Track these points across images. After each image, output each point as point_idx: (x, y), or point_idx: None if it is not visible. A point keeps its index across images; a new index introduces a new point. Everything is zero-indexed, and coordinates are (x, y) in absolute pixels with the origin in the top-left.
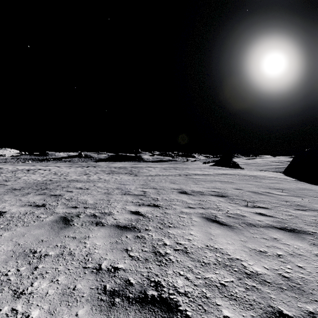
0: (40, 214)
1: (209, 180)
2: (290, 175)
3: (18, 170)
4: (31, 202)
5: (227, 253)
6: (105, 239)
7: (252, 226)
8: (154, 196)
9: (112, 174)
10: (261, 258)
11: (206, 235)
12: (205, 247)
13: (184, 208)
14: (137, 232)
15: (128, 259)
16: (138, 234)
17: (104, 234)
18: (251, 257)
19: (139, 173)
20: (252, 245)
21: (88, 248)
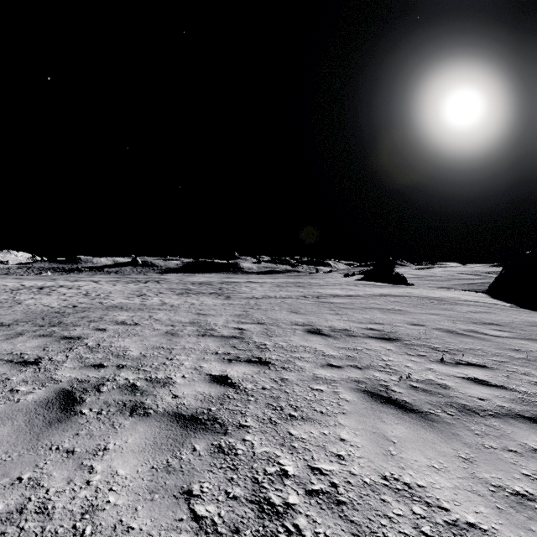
0: (20, 385)
1: (360, 306)
2: (500, 297)
3: (23, 288)
4: (15, 354)
5: (439, 504)
6: (141, 456)
7: (471, 413)
8: (259, 340)
9: (187, 294)
10: (528, 519)
11: (377, 443)
12: (382, 483)
13: (320, 369)
14: (220, 435)
15: (189, 530)
16: (221, 441)
17: (142, 441)
18: (503, 518)
19: (234, 294)
20: (490, 474)
21: (94, 489)
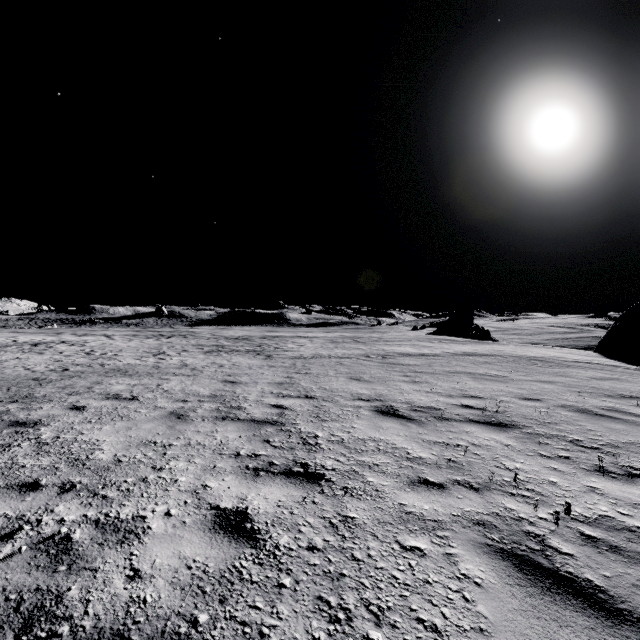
0: None
1: (442, 370)
2: (616, 357)
3: (12, 345)
4: None
5: None
6: None
7: None
8: (306, 427)
9: (217, 353)
10: None
11: None
12: None
13: (409, 491)
14: None
15: None
16: None
17: None
18: None
19: (277, 352)
20: None
21: None
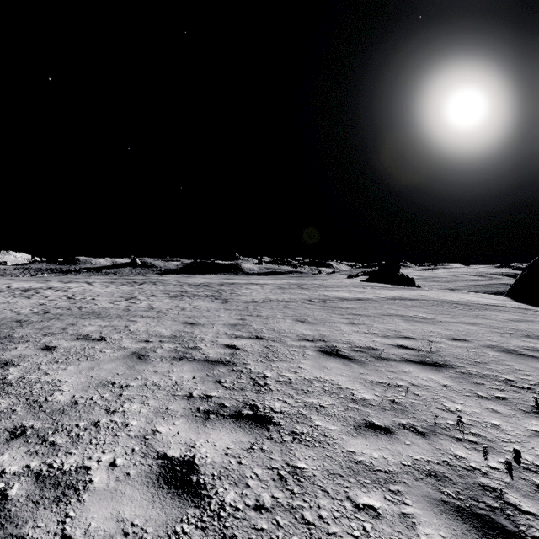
0: None
1: (376, 312)
2: (525, 301)
3: (5, 290)
4: None
5: None
6: None
7: None
8: (256, 368)
9: (181, 297)
10: None
11: None
12: None
13: (357, 437)
14: None
15: None
16: None
17: None
18: None
19: (232, 296)
20: None
21: None
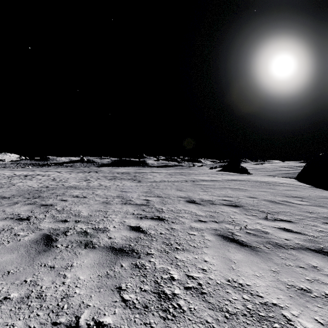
0: (20, 231)
1: (219, 186)
2: (304, 181)
3: (15, 176)
4: (14, 214)
5: (258, 294)
6: (92, 269)
7: (280, 247)
8: (158, 206)
9: (114, 180)
10: (306, 302)
11: (225, 263)
12: (227, 283)
13: (194, 222)
14: (136, 258)
15: (120, 306)
16: (137, 262)
17: (92, 262)
18: (292, 301)
19: (143, 179)
20: (288, 279)
21: (67, 286)
